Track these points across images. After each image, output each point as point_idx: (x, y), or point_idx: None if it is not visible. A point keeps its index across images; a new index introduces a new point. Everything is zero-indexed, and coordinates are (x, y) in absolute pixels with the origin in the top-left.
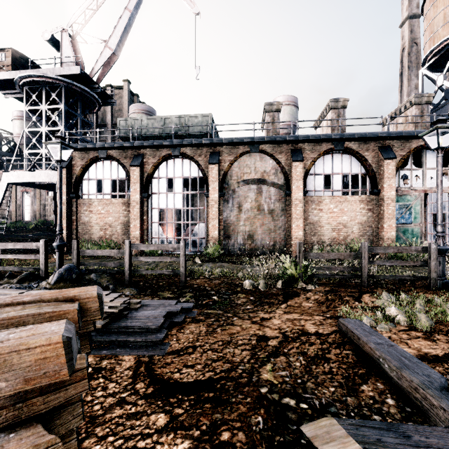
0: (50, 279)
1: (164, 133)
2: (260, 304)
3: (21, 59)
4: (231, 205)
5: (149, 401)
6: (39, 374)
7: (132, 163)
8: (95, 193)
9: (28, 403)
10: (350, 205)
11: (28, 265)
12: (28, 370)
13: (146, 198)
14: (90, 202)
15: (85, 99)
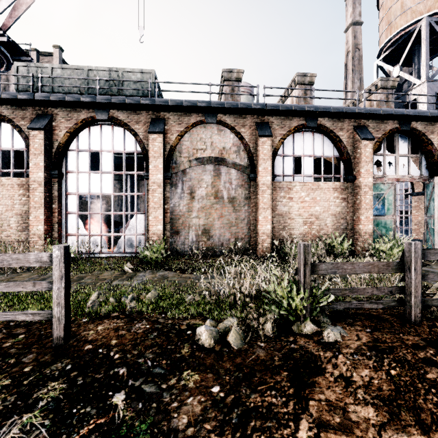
0: None
1: (84, 86)
2: (242, 424)
3: None
4: (181, 190)
5: None
6: None
7: (31, 125)
8: None
9: None
10: (323, 193)
11: None
12: None
13: (57, 177)
14: None
15: None
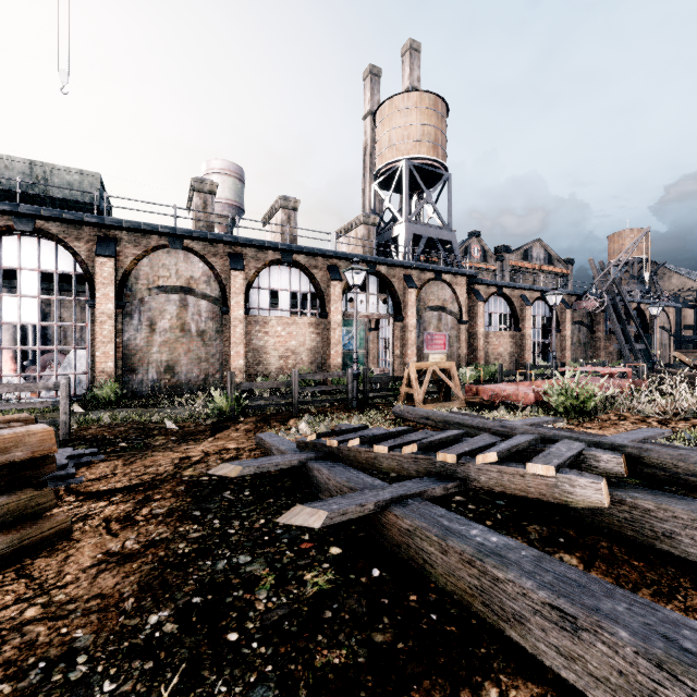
0: None
1: None
2: (184, 441)
3: None
4: (138, 322)
5: (84, 501)
6: (41, 449)
7: None
8: None
9: (20, 474)
10: (299, 328)
11: None
12: (34, 446)
13: None
14: None
15: None
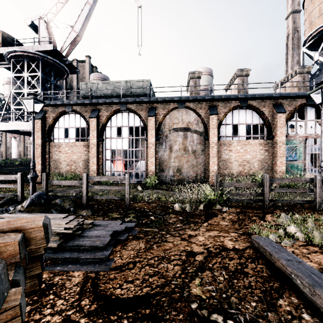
0: (24, 203)
1: (114, 93)
2: (187, 222)
3: (9, 39)
4: (165, 147)
5: (91, 319)
6: None
7: (90, 116)
8: (63, 138)
9: None
10: (252, 147)
11: (11, 192)
12: None
13: (101, 141)
14: (59, 144)
15: (57, 69)
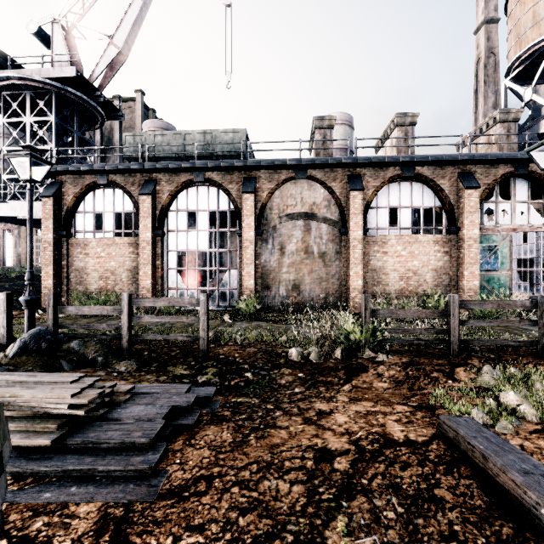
0: (8, 350)
1: (184, 153)
2: (313, 384)
3: None
4: (271, 246)
5: None
6: None
7: (141, 191)
8: (92, 231)
9: None
10: (422, 246)
11: None
12: None
13: (161, 237)
14: (85, 242)
15: (84, 111)
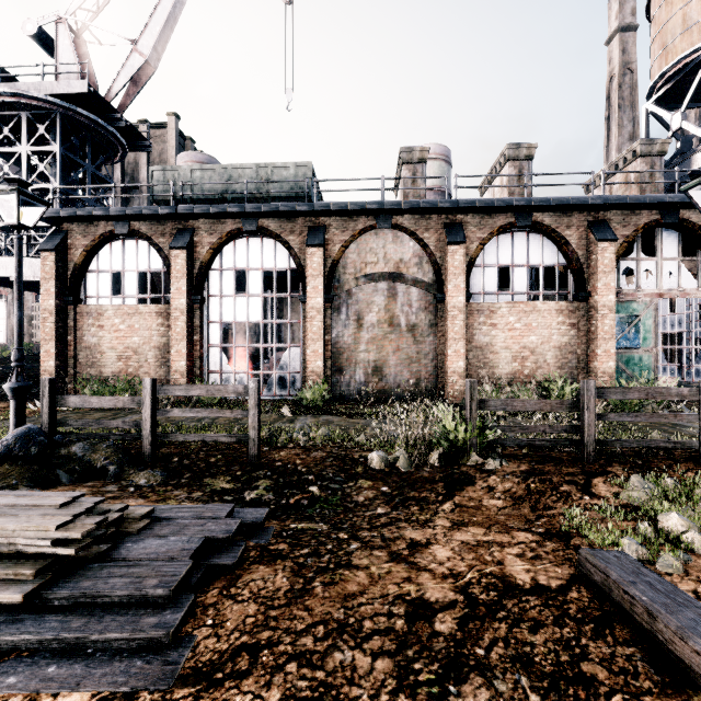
0: None
1: (230, 193)
2: (402, 502)
3: None
4: (345, 316)
5: None
6: None
7: (173, 244)
8: (108, 296)
9: None
10: (541, 317)
11: None
12: None
13: (199, 304)
14: (99, 310)
15: (99, 139)
